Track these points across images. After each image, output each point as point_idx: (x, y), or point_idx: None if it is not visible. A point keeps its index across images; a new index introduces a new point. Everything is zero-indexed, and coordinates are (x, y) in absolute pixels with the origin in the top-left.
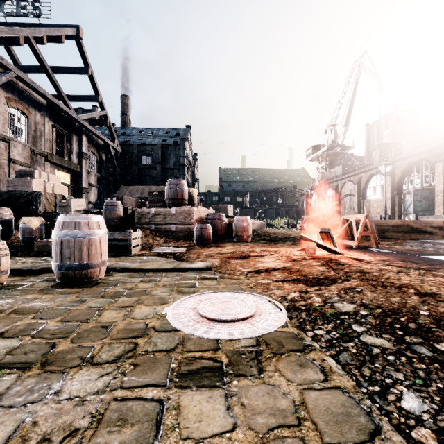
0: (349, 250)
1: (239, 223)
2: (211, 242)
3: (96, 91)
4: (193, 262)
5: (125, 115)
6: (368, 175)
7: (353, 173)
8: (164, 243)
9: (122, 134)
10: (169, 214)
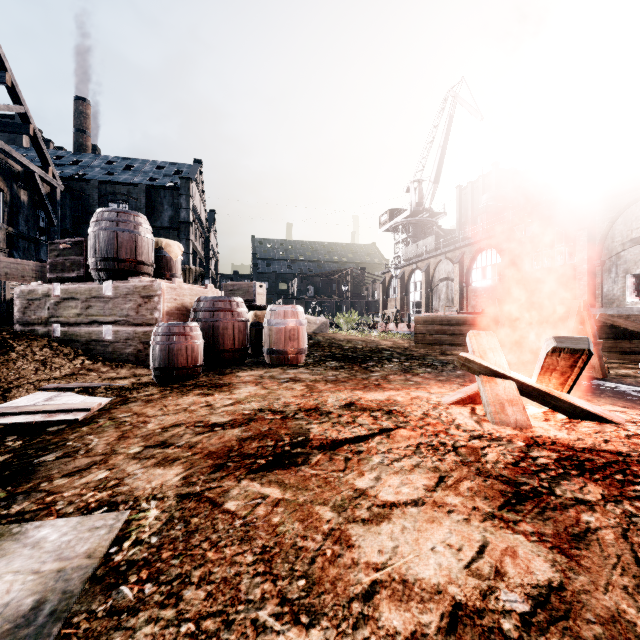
0: (579, 395)
1: (278, 321)
2: (199, 372)
3: (0, 63)
4: (10, 529)
5: (82, 133)
6: (475, 250)
7: (453, 246)
8: (66, 376)
9: (73, 163)
10: (98, 298)
